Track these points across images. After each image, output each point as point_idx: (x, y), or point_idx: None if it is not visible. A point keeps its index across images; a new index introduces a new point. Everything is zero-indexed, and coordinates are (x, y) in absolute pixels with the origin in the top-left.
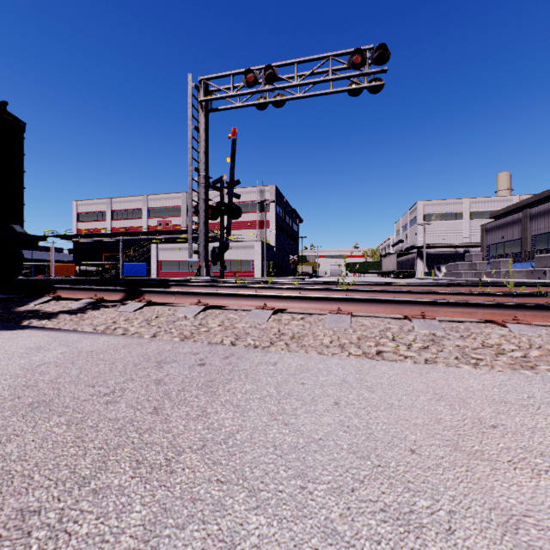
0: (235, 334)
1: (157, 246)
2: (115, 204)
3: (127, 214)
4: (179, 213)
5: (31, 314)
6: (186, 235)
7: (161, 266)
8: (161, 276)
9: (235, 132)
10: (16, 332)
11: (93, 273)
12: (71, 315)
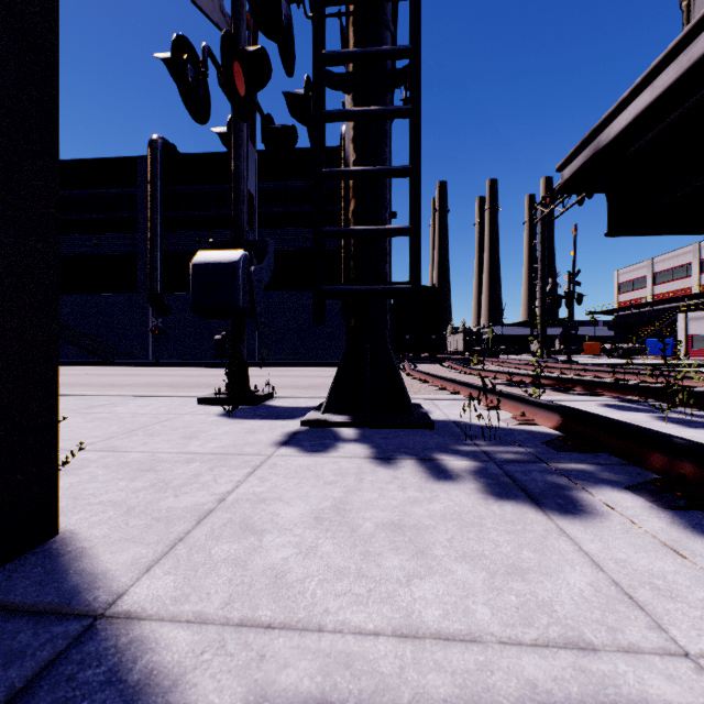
0: None
1: (686, 315)
2: (656, 265)
3: (671, 274)
4: None
5: None
6: None
7: (691, 343)
8: (690, 355)
9: (575, 228)
10: None
11: None
12: None
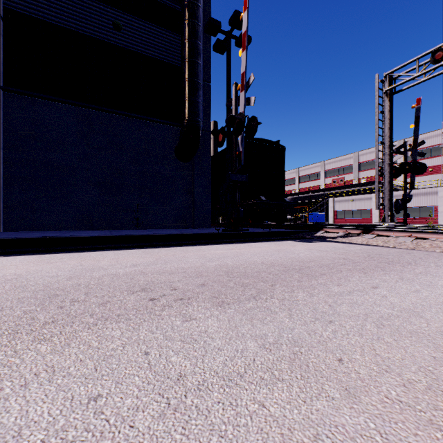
0: (441, 249)
1: (333, 199)
2: (301, 172)
3: (309, 177)
4: (350, 170)
5: (324, 237)
6: (357, 188)
7: (336, 215)
8: (336, 222)
9: (419, 101)
10: (326, 242)
11: (287, 220)
12: (342, 238)
